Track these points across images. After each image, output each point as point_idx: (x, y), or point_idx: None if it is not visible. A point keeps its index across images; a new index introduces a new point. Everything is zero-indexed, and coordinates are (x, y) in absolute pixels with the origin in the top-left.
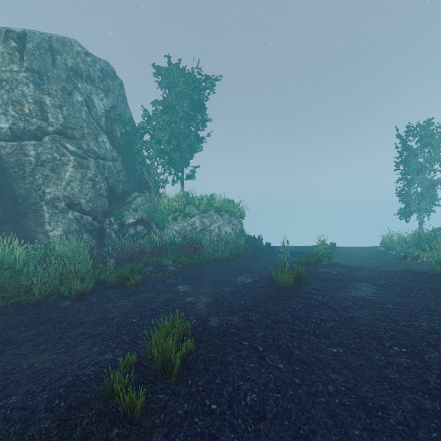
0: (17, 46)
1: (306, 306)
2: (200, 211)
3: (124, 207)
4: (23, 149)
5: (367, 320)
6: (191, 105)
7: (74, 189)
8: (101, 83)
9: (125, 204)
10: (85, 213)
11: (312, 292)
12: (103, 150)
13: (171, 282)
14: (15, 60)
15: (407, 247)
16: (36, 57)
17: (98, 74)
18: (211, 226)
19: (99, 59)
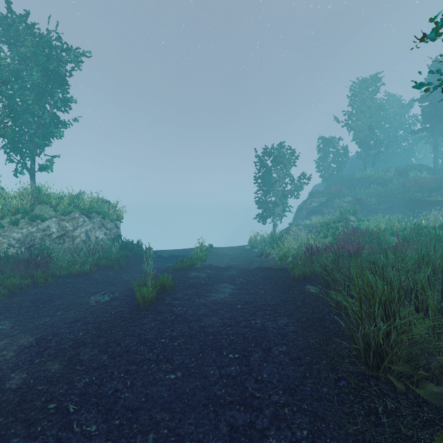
0: None
1: (160, 323)
2: (59, 213)
3: None
4: None
5: (215, 327)
6: (44, 76)
7: None
8: None
9: None
10: None
11: (173, 303)
12: None
13: None
14: None
15: (265, 245)
16: None
17: None
18: (74, 231)
19: None
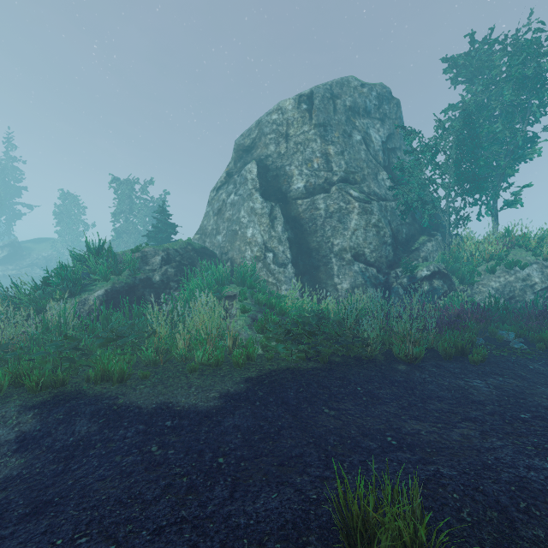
0: (307, 107)
1: None
2: (540, 258)
3: (410, 255)
4: (315, 203)
5: None
6: (517, 89)
7: (358, 239)
8: (377, 112)
9: (411, 253)
10: (369, 265)
11: None
12: (383, 190)
13: (539, 368)
14: (306, 121)
15: None
16: (321, 111)
17: (373, 103)
18: None
19: (374, 85)
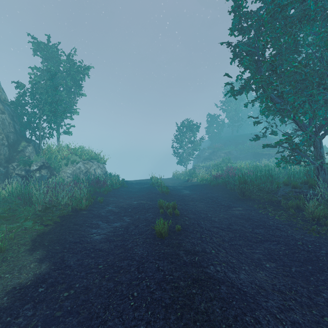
0: None
1: (179, 197)
2: (81, 159)
3: (19, 154)
4: None
5: (197, 197)
6: (72, 82)
7: None
8: None
9: (19, 153)
10: None
11: (175, 193)
12: None
13: (113, 199)
14: None
15: (185, 177)
16: None
17: None
18: (89, 169)
19: None
